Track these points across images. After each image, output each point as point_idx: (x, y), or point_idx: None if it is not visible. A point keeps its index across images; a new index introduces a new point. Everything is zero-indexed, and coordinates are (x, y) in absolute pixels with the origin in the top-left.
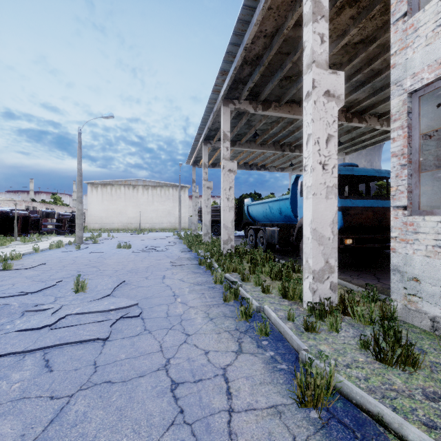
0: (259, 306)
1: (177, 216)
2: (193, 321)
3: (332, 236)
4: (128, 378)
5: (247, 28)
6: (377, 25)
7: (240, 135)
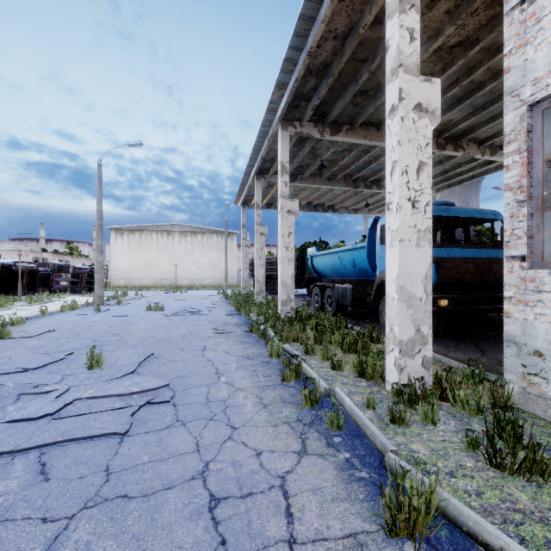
0: (328, 388)
1: (223, 270)
2: (241, 408)
3: (425, 296)
4: (151, 491)
5: (312, 27)
6: (481, 23)
7: (302, 167)
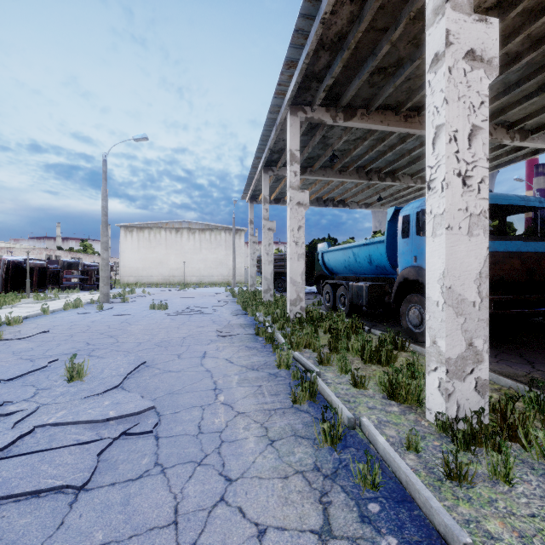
0: (353, 418)
1: (231, 267)
2: (240, 446)
3: (479, 300)
4: None
5: None
6: None
7: (311, 159)
